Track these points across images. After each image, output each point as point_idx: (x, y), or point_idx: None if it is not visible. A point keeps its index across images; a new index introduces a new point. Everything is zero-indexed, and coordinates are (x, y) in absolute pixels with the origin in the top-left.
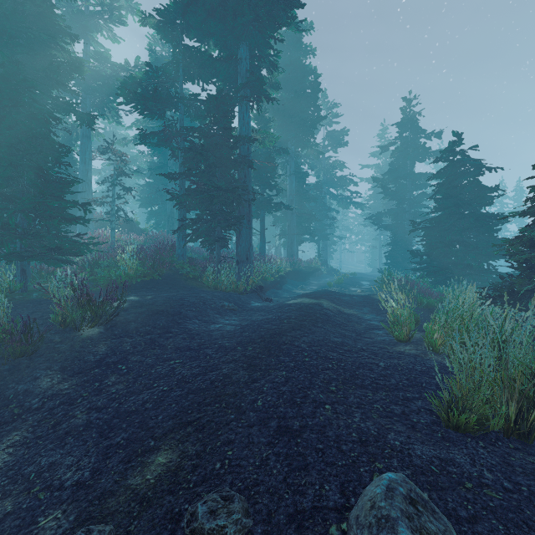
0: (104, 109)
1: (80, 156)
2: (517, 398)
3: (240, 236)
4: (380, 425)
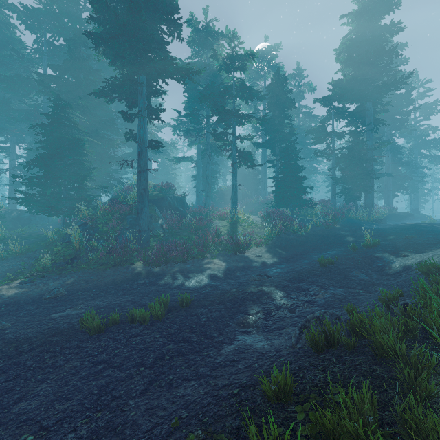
0: None
1: (261, 159)
2: None
3: (367, 195)
4: None
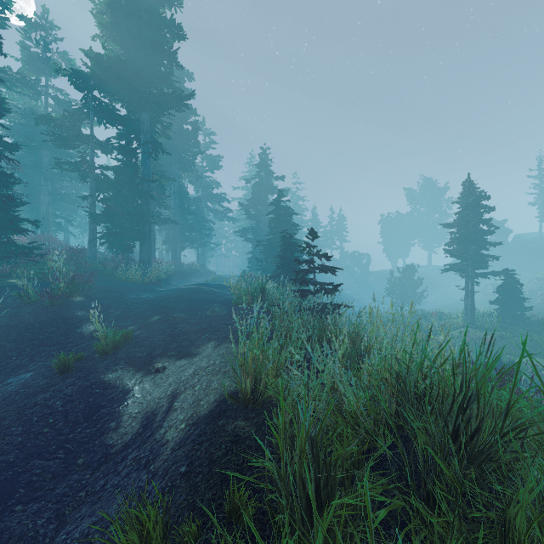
0: None
1: None
2: (250, 296)
3: (143, 245)
4: None
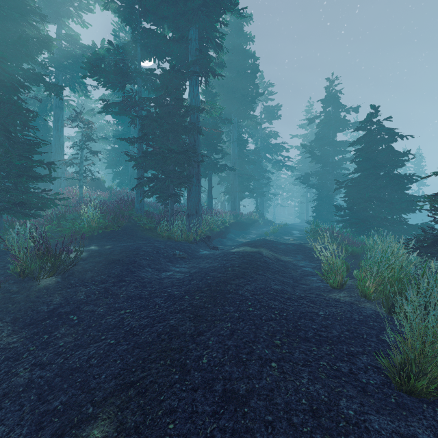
0: (75, 84)
1: (53, 124)
2: None
3: (190, 192)
4: (330, 388)
